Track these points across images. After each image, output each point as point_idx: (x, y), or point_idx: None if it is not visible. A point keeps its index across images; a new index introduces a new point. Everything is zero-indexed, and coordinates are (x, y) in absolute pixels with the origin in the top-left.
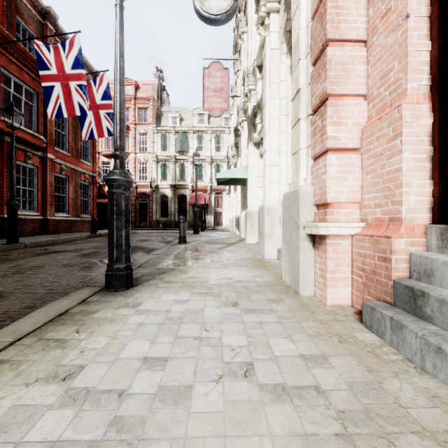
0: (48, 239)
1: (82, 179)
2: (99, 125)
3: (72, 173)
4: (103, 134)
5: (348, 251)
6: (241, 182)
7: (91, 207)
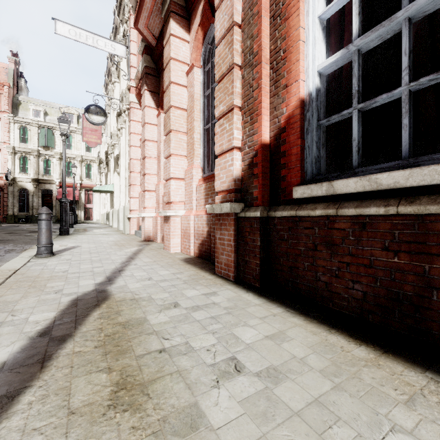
0: None
1: None
2: None
3: None
4: None
5: (136, 221)
6: (110, 191)
7: None
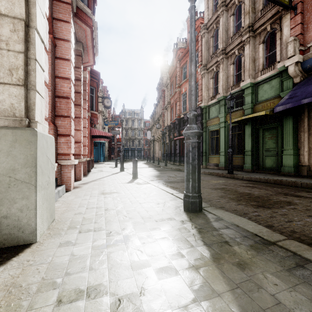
0: None
1: None
2: None
3: None
4: None
5: None
6: None
7: None
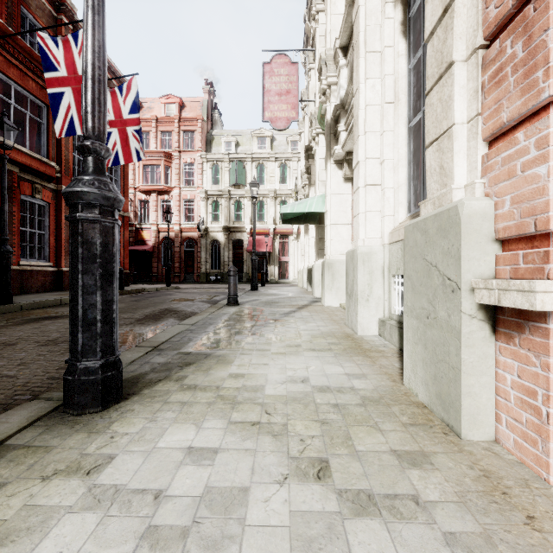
0: (55, 298)
1: None
2: (126, 147)
3: None
4: (131, 158)
5: None
6: (315, 219)
7: (121, 255)
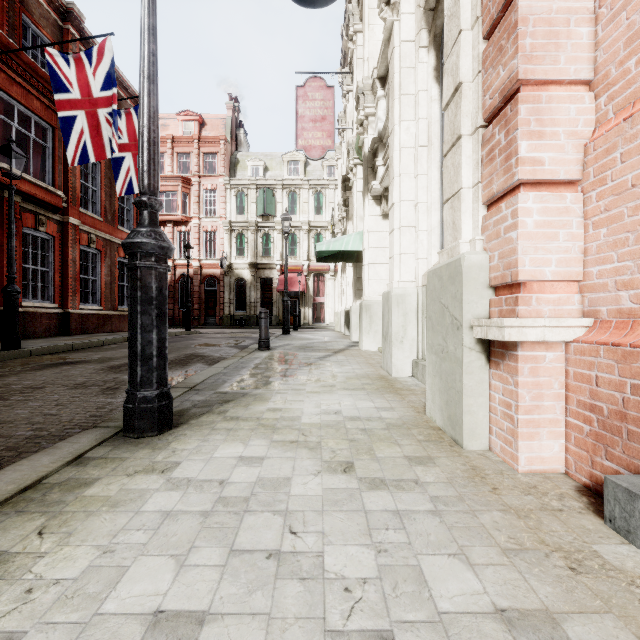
0: (66, 343)
1: (121, 255)
2: None
3: (106, 246)
4: None
5: (558, 372)
6: (352, 257)
7: None
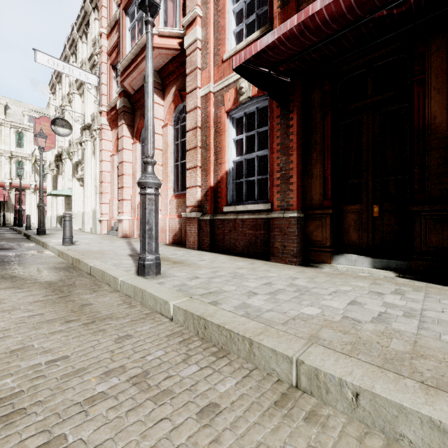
0: None
1: None
2: None
3: None
4: None
5: (107, 223)
6: (65, 195)
7: None
